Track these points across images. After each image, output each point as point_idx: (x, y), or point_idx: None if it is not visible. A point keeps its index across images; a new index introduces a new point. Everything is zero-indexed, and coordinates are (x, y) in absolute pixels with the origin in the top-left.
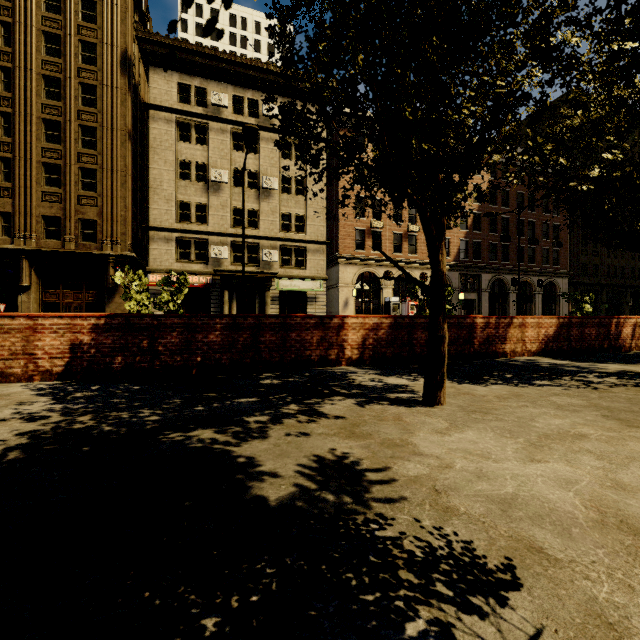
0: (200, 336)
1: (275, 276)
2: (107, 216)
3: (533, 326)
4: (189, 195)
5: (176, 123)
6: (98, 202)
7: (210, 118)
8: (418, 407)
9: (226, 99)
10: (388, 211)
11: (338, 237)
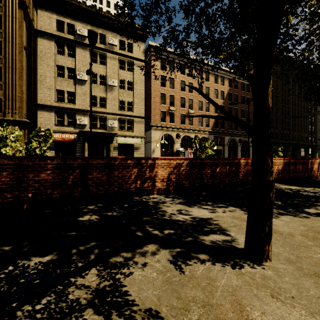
0: (31, 175)
1: (115, 135)
2: (9, 96)
3: None
4: (63, 86)
5: (55, 43)
6: (3, 87)
7: (76, 42)
8: (247, 267)
9: (86, 32)
10: (178, 102)
11: (151, 114)
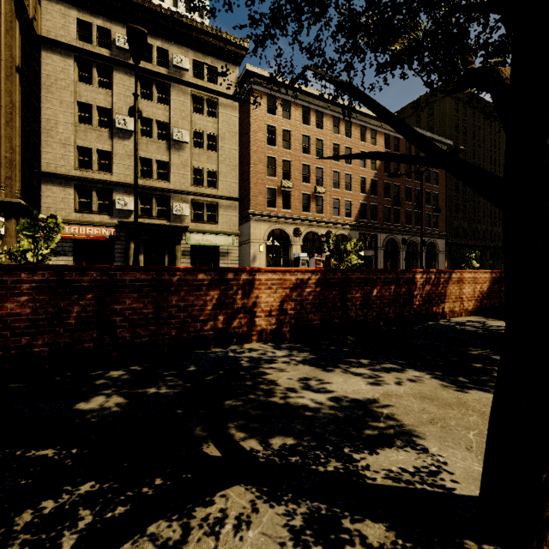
0: None
1: (186, 230)
2: None
3: (470, 282)
4: (90, 141)
5: (74, 62)
6: None
7: (114, 61)
8: None
9: None
10: (297, 172)
11: (250, 194)
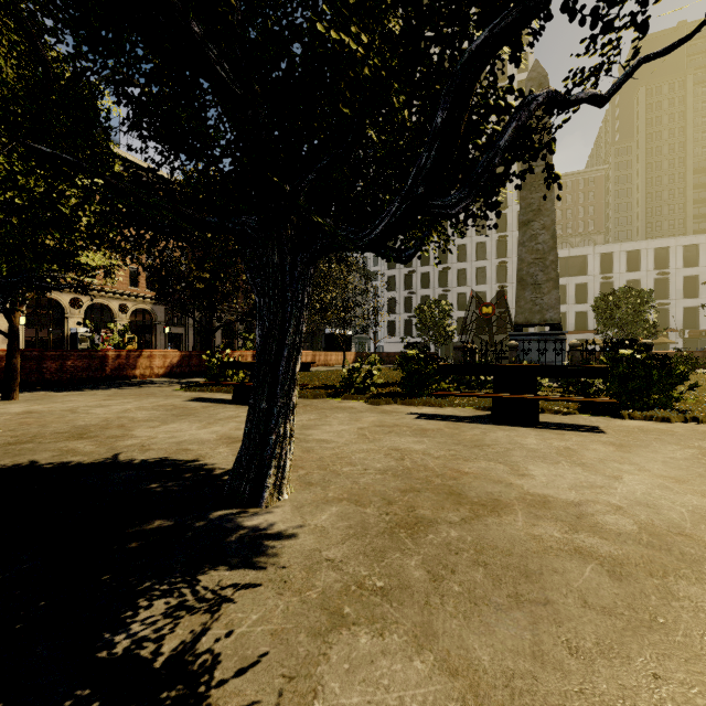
0: None
1: None
2: None
3: (160, 357)
4: None
5: None
6: None
7: None
8: None
9: None
10: None
11: None
